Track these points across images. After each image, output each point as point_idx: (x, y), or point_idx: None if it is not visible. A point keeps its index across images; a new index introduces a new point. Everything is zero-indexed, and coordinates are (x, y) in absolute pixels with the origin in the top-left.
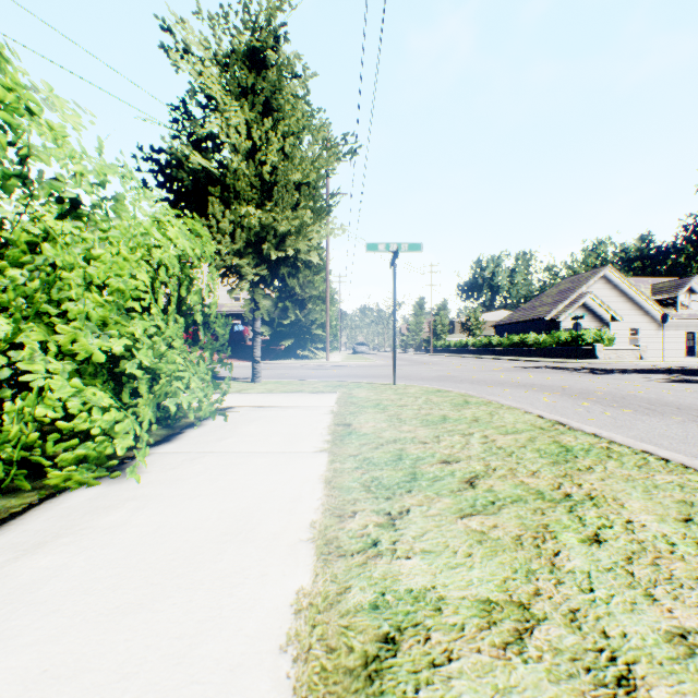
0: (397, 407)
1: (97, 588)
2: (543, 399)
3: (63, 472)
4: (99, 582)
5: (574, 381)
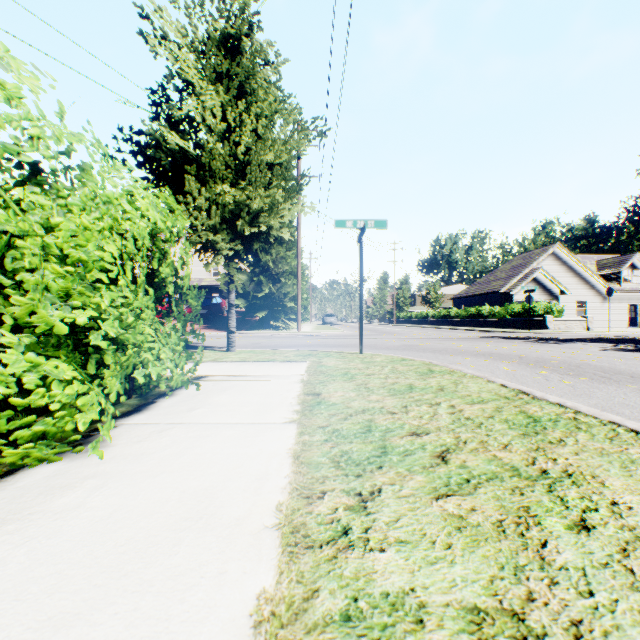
0: (365, 376)
1: (32, 591)
2: (503, 368)
3: (20, 449)
4: (36, 584)
5: (529, 350)
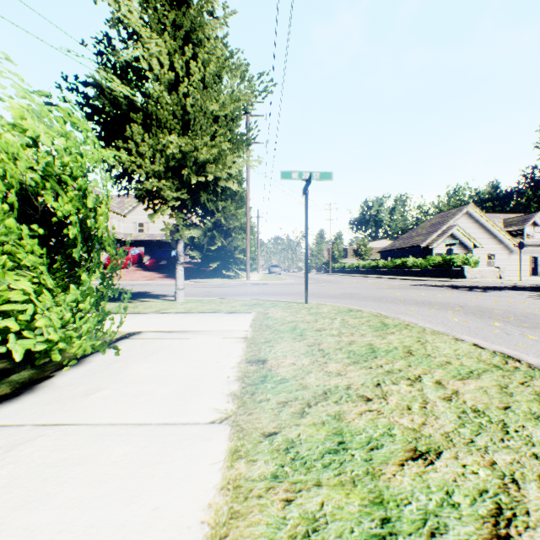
0: (315, 331)
1: None
2: (453, 319)
3: None
4: None
5: (463, 298)
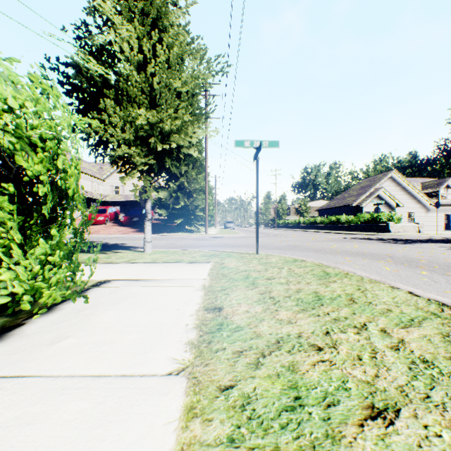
0: (266, 280)
1: None
2: (385, 268)
3: None
4: None
5: (391, 249)
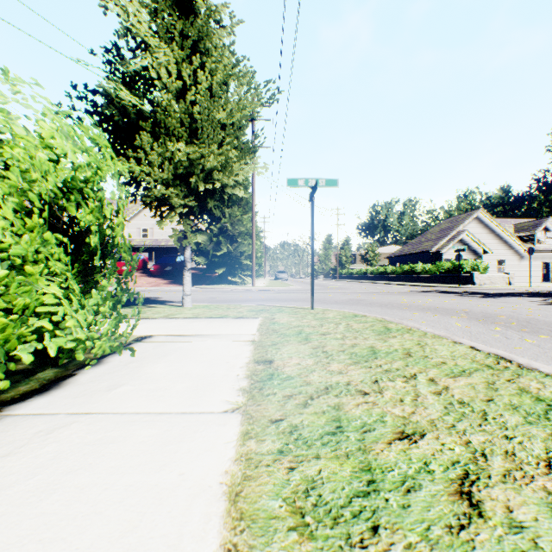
0: (320, 335)
1: None
2: (456, 324)
3: None
4: None
5: (469, 304)
